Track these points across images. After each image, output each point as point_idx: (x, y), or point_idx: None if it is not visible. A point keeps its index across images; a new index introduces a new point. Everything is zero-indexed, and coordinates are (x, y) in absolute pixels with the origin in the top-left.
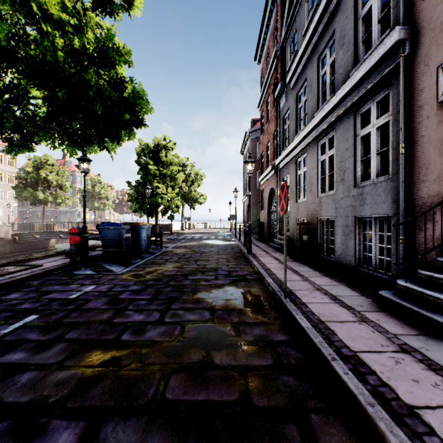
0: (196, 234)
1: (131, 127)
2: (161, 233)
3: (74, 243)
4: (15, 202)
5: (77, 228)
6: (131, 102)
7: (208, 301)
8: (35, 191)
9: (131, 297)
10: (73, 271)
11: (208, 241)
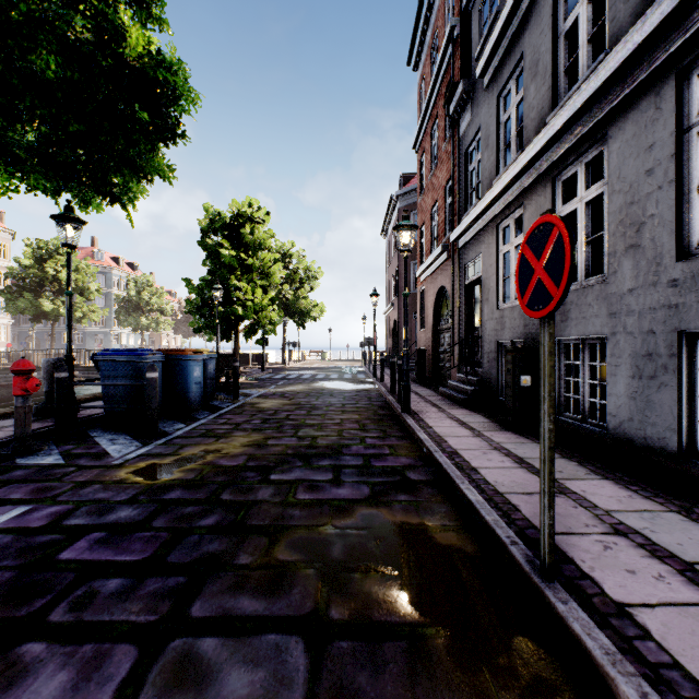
0: (306, 370)
1: (152, 138)
2: (236, 370)
3: (23, 393)
4: (8, 317)
5: (57, 361)
6: (142, 71)
7: (309, 578)
8: (38, 298)
9: (92, 557)
10: (16, 457)
11: (326, 383)
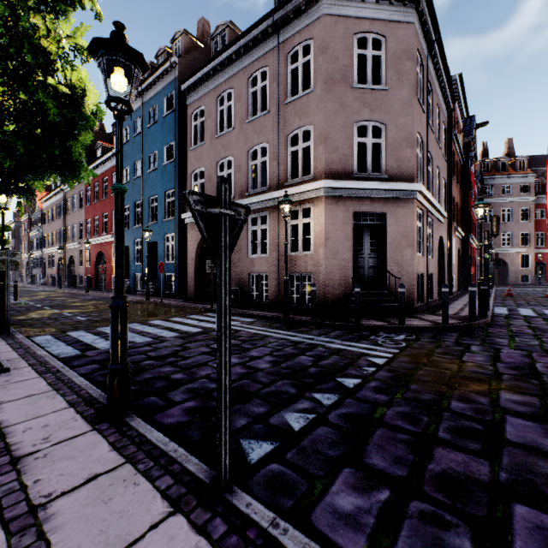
0: None
1: None
2: None
3: None
4: None
5: None
6: None
7: None
8: None
9: None
10: None
11: None
